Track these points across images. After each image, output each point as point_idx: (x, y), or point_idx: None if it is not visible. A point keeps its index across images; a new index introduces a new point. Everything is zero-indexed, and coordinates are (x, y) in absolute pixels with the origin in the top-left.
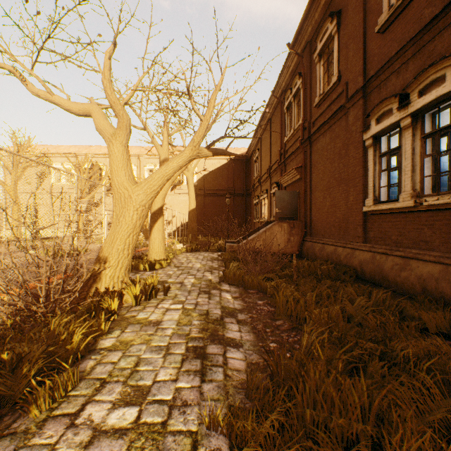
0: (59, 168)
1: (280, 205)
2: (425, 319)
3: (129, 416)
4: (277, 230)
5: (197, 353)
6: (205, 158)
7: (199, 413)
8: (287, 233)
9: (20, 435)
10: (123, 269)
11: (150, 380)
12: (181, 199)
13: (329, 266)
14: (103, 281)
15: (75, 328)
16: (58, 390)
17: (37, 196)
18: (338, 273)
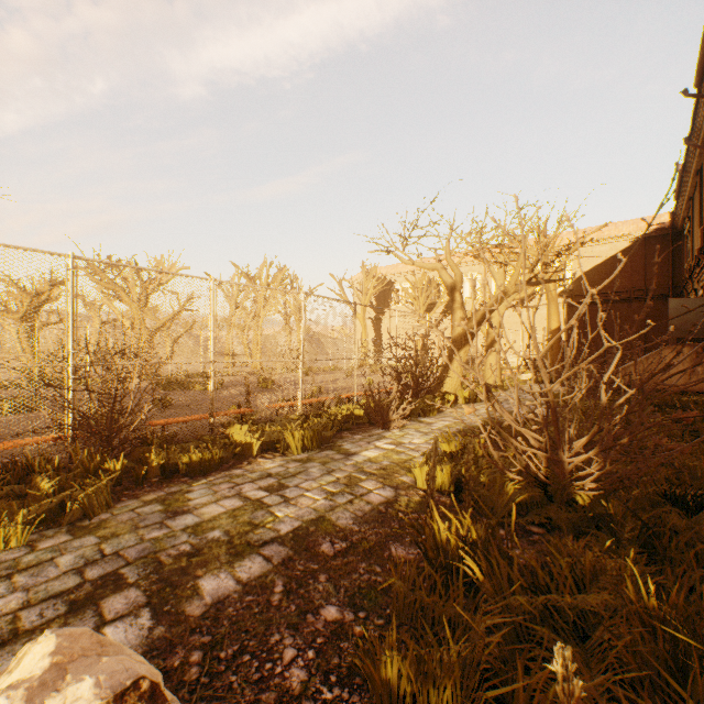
0: (397, 289)
1: (677, 320)
2: (700, 429)
3: (456, 420)
4: (669, 356)
5: (493, 418)
6: (585, 245)
7: (480, 420)
8: (688, 361)
9: (422, 417)
10: (457, 380)
11: (466, 419)
12: (544, 312)
13: (699, 400)
14: (444, 386)
15: (433, 398)
16: (430, 413)
17: (378, 321)
18: (702, 406)
